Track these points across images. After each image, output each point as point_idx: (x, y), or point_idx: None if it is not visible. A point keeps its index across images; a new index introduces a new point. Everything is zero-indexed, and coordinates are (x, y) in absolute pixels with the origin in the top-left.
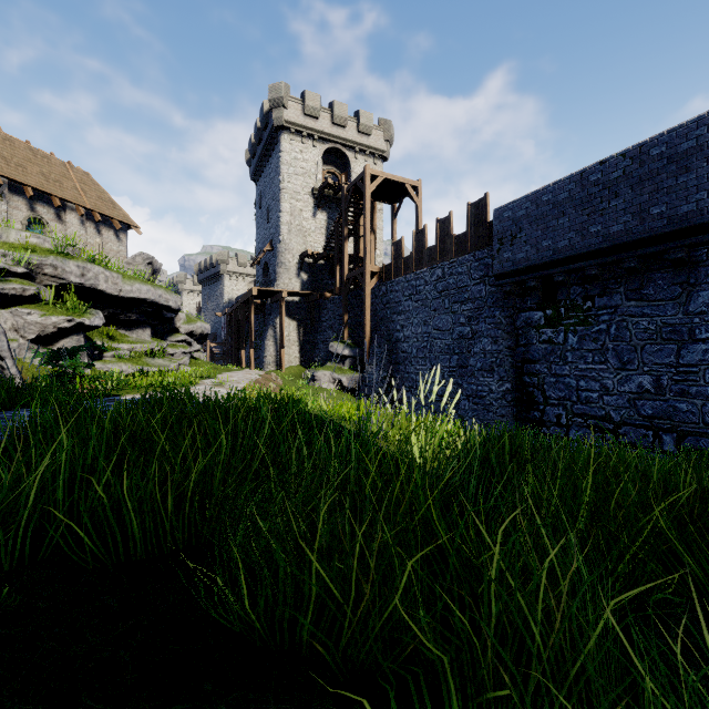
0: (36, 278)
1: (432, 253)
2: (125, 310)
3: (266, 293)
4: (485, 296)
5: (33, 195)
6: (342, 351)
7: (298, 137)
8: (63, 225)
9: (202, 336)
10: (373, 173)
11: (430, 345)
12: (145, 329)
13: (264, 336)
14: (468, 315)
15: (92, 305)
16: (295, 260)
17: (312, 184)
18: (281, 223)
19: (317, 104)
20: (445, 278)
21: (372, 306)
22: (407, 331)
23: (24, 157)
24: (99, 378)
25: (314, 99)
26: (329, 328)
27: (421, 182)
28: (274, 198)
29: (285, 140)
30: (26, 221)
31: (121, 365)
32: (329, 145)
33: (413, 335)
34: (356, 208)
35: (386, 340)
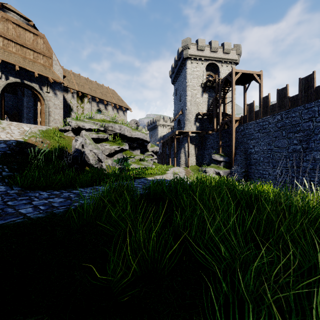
0: (106, 132)
1: (274, 107)
2: (132, 142)
3: (181, 132)
4: (313, 128)
5: (98, 101)
6: (219, 159)
7: (194, 61)
8: (107, 111)
9: (156, 152)
10: (236, 71)
11: (272, 155)
12: (138, 150)
13: (178, 152)
14: (299, 139)
15: (122, 141)
16: (193, 117)
17: (201, 81)
18: (187, 101)
19: (203, 44)
20: (283, 120)
21: (235, 136)
22: (256, 148)
23: (95, 87)
24: (133, 170)
25: (202, 42)
26: (211, 148)
27: (262, 71)
28: (183, 90)
29: (188, 63)
30: (96, 110)
31: (133, 164)
32: (209, 62)
33: (261, 150)
34: (224, 90)
35: (243, 153)
